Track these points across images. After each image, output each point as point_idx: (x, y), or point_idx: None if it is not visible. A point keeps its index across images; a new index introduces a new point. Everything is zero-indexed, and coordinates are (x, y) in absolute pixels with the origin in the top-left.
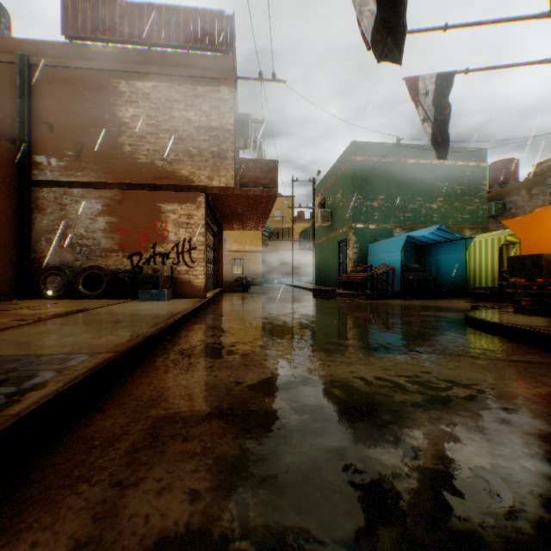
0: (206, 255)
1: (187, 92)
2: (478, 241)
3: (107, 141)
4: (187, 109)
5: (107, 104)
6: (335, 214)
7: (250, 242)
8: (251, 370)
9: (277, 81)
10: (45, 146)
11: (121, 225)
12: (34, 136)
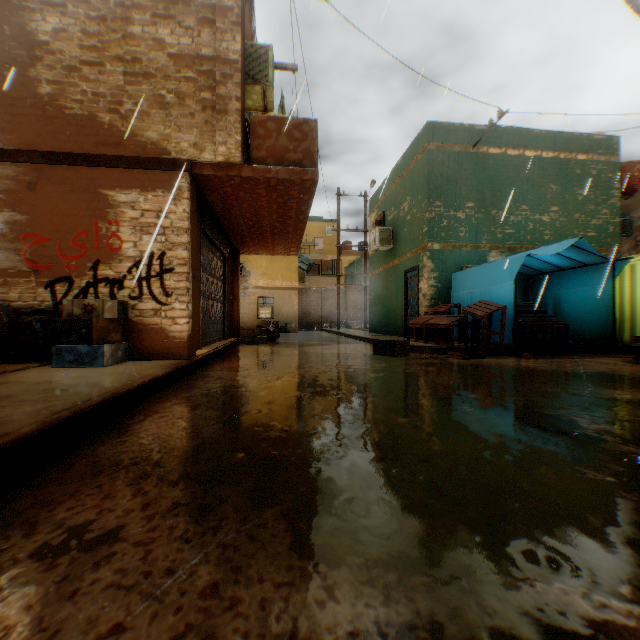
0: (193, 283)
1: None
2: (628, 266)
3: (7, 75)
4: (156, 23)
5: (7, 8)
6: (399, 233)
7: (282, 276)
8: None
9: None
10: None
11: (35, 228)
12: None
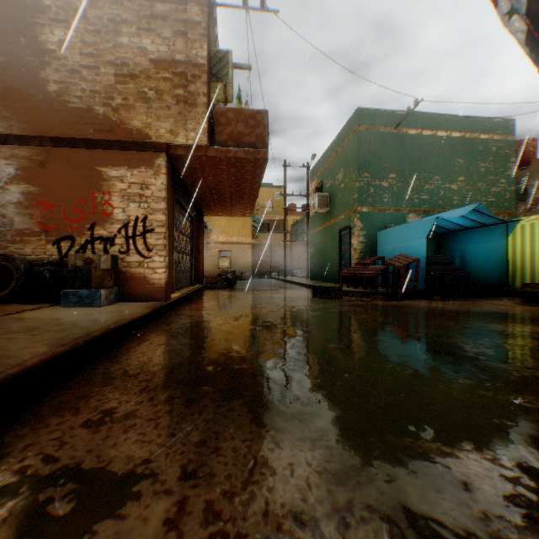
0: (169, 240)
1: (140, 11)
2: (519, 226)
3: (23, 76)
4: (140, 35)
5: (23, 23)
6: (335, 198)
7: (238, 233)
8: None
9: (267, 11)
10: None
11: (45, 197)
12: None
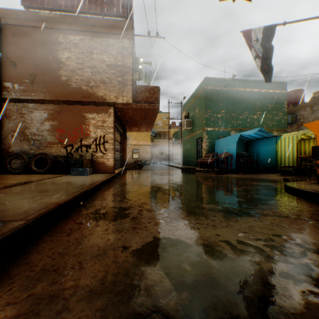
0: (114, 146)
1: (102, 43)
2: (283, 138)
3: (51, 73)
4: (102, 54)
5: (51, 50)
6: (194, 122)
7: (143, 139)
8: (137, 233)
9: (159, 37)
10: (11, 76)
11: (60, 127)
12: (3, 70)
